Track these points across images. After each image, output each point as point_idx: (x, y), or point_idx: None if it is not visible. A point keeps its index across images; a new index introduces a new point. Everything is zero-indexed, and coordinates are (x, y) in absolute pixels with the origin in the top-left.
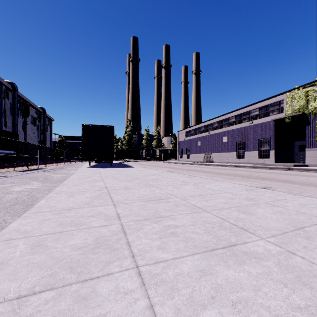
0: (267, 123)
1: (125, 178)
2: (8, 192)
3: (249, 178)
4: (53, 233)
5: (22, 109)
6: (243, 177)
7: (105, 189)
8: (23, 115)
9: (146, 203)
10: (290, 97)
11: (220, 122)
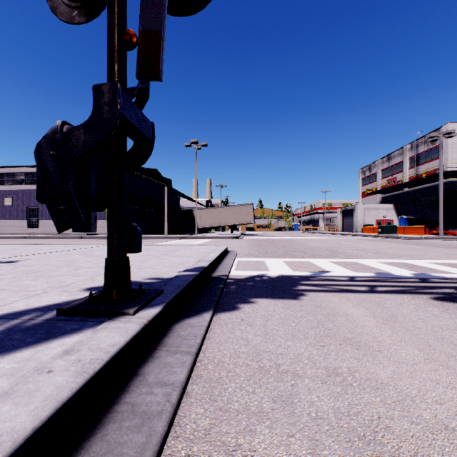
0: None
1: None
2: None
3: None
4: None
5: None
6: None
7: None
8: None
9: None
10: None
11: (0, 175)
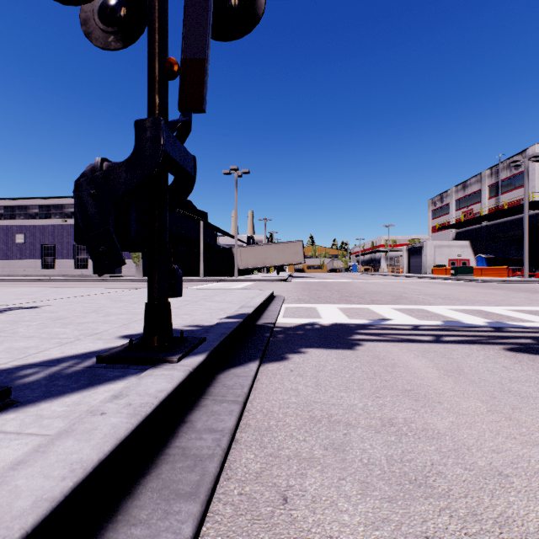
0: None
1: None
2: None
3: None
4: None
5: None
6: None
7: None
8: None
9: None
10: None
11: (11, 208)
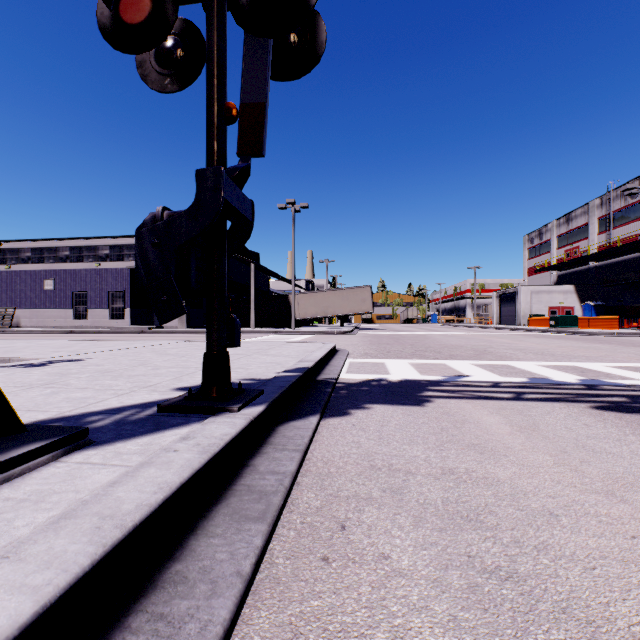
0: (121, 270)
1: None
2: None
3: None
4: None
5: None
6: None
7: None
8: None
9: (0, 348)
10: None
11: (39, 250)
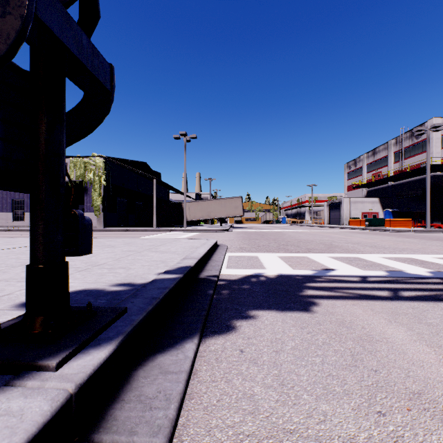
0: None
1: None
2: None
3: None
4: None
5: None
6: None
7: None
8: None
9: None
10: (74, 163)
11: None
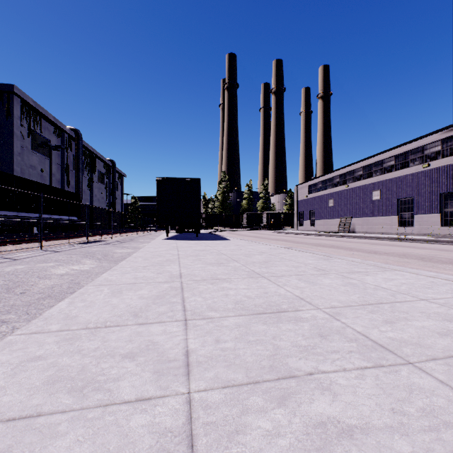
0: None
1: (214, 257)
2: (45, 276)
3: (437, 262)
4: (15, 416)
5: (87, 163)
6: (423, 259)
7: (177, 280)
8: (88, 170)
9: (252, 322)
10: None
11: (368, 167)
